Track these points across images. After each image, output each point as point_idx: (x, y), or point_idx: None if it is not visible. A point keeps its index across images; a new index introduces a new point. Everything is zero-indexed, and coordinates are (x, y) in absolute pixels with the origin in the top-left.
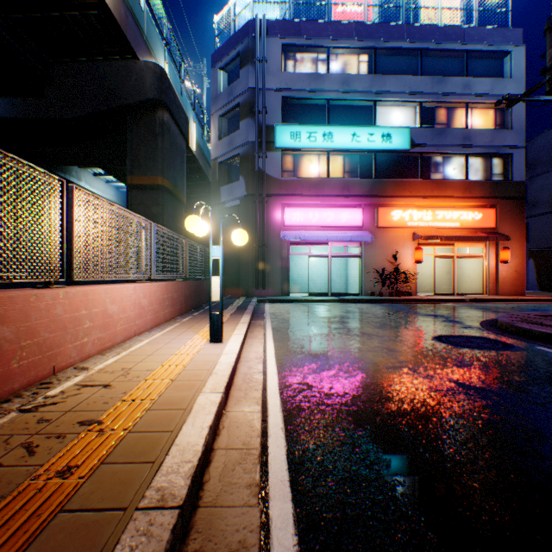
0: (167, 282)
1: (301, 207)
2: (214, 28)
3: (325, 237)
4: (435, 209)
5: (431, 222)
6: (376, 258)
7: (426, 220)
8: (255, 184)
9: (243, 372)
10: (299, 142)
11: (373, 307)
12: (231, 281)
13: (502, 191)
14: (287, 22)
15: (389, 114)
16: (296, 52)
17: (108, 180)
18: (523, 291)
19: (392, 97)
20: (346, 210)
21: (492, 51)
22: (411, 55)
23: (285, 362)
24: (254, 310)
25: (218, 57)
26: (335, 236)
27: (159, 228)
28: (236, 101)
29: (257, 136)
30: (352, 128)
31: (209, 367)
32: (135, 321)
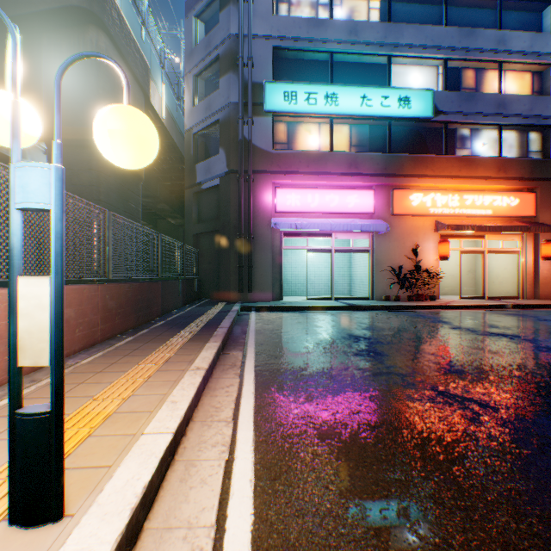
0: None
1: (297, 188)
2: None
3: (328, 226)
4: (462, 192)
5: (458, 208)
6: (391, 253)
7: (452, 206)
8: (239, 156)
9: None
10: (295, 105)
11: (399, 318)
12: (209, 282)
13: (543, 172)
14: None
15: (406, 74)
16: None
17: None
18: None
19: (410, 52)
20: (354, 193)
21: None
22: (433, 2)
23: None
24: (233, 327)
25: (193, 2)
26: (342, 225)
27: None
28: (215, 53)
29: (241, 95)
30: (361, 88)
31: None
32: None
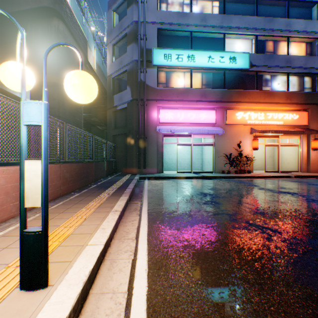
0: None
1: (171, 109)
2: None
3: (189, 130)
4: (266, 111)
5: (263, 120)
6: (225, 146)
7: (260, 119)
8: (138, 91)
9: None
10: (170, 61)
11: (229, 183)
12: (121, 163)
13: (312, 99)
14: None
15: (233, 44)
16: None
17: None
18: None
19: (236, 31)
20: (204, 112)
21: (305, 1)
22: (249, 3)
23: None
24: (135, 188)
25: (112, 2)
26: (197, 130)
27: (1, 97)
28: (125, 32)
29: (139, 56)
30: (208, 52)
31: None
32: None
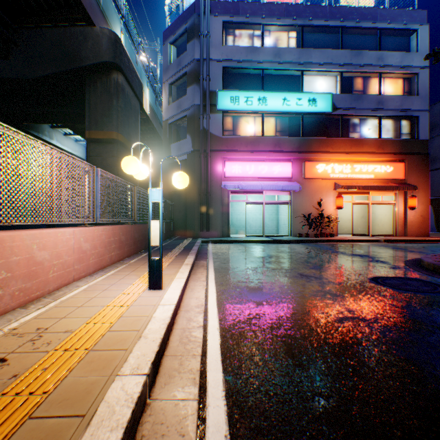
0: (114, 226)
1: (239, 161)
2: (165, 9)
3: (260, 187)
4: (353, 163)
5: (350, 174)
6: (303, 204)
7: (346, 172)
8: (200, 141)
9: (181, 326)
10: (238, 105)
11: (303, 247)
12: (180, 224)
13: (410, 148)
14: (227, 3)
15: (314, 82)
16: (235, 28)
17: (77, 139)
18: (428, 233)
19: (316, 68)
20: (278, 164)
21: (401, 29)
22: (333, 32)
23: (227, 312)
24: (199, 251)
25: (169, 33)
26: (269, 186)
27: (103, 173)
28: (184, 70)
29: (202, 100)
30: (283, 93)
31: (139, 327)
32: (74, 266)
